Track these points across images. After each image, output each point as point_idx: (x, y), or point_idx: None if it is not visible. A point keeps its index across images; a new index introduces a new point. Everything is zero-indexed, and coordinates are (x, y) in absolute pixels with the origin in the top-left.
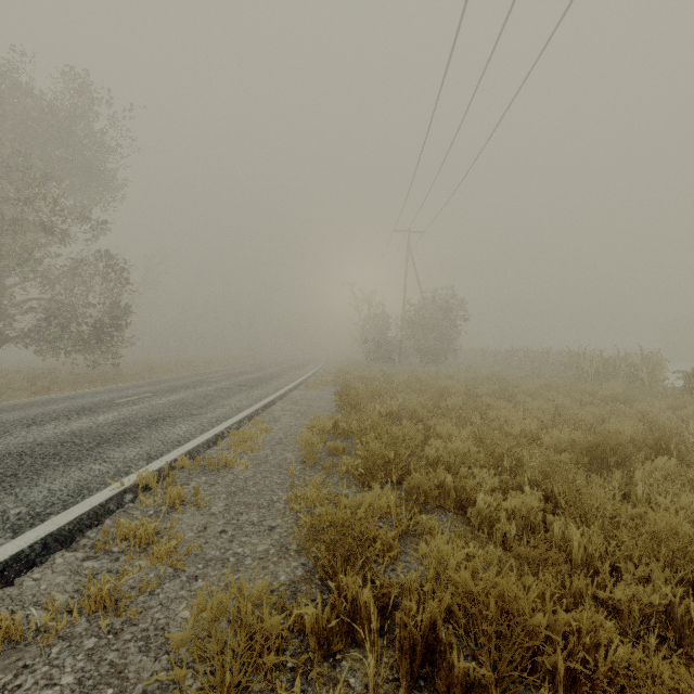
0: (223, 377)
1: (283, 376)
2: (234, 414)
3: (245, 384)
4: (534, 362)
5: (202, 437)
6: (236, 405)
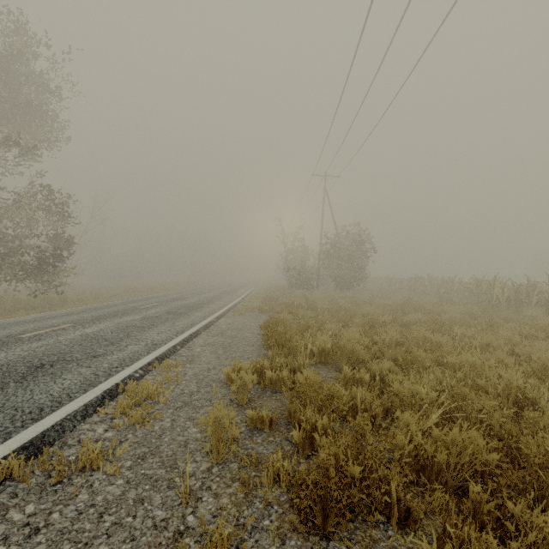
0: (157, 304)
1: (214, 302)
2: (145, 354)
3: (174, 311)
4: (440, 289)
5: (81, 399)
6: (154, 339)
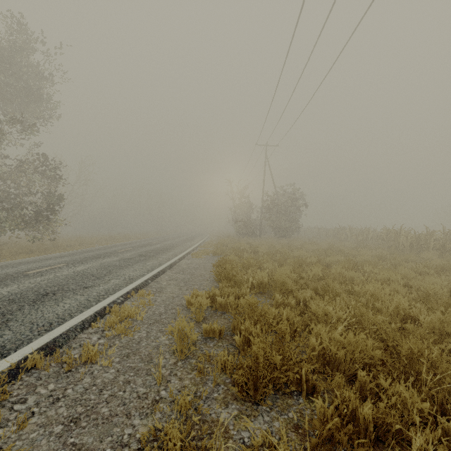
0: (131, 249)
1: (176, 247)
2: (124, 286)
3: (145, 254)
4: (358, 237)
5: (79, 317)
6: (130, 275)
